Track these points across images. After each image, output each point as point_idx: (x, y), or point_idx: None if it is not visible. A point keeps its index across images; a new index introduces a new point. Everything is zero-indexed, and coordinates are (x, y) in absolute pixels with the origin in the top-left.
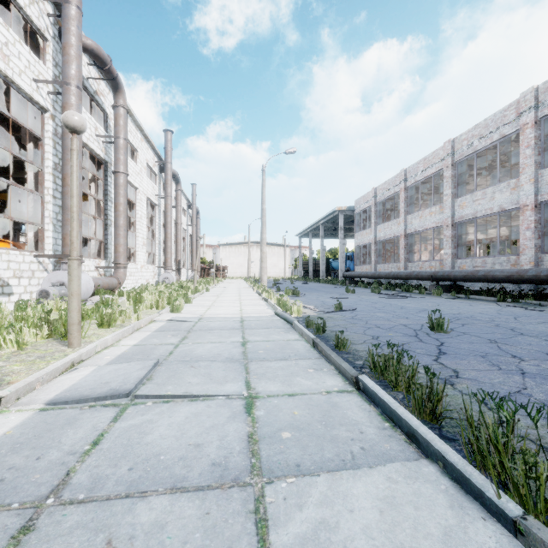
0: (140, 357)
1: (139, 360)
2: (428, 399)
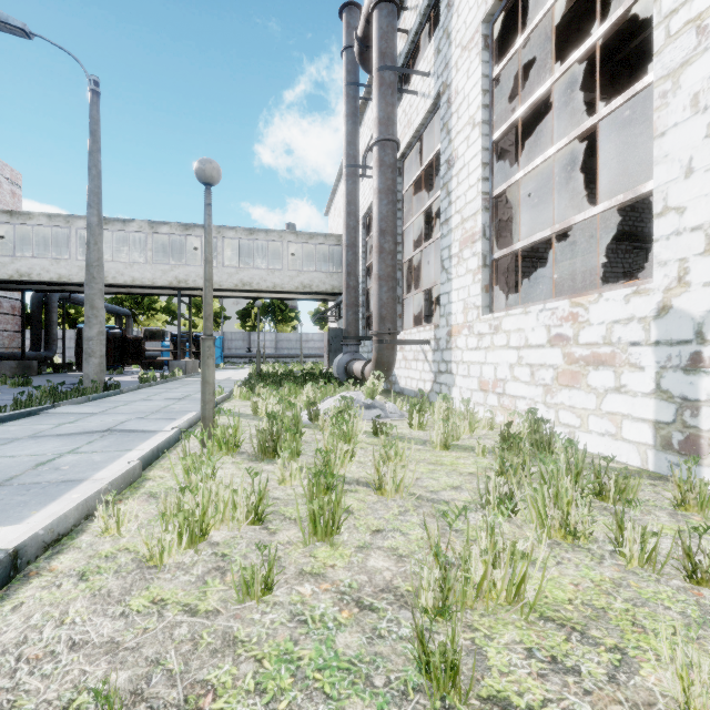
0: (126, 438)
1: (128, 436)
2: None
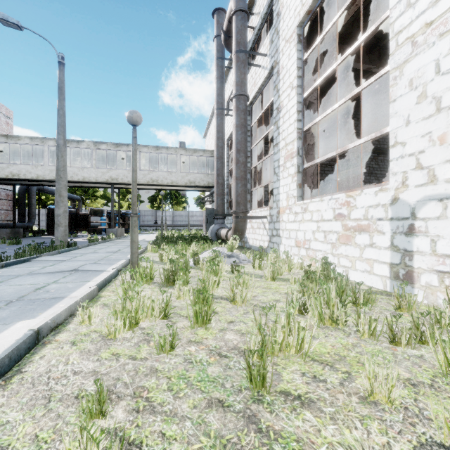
0: (85, 275)
1: (86, 273)
2: (3, 260)
